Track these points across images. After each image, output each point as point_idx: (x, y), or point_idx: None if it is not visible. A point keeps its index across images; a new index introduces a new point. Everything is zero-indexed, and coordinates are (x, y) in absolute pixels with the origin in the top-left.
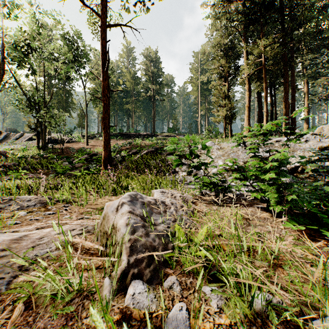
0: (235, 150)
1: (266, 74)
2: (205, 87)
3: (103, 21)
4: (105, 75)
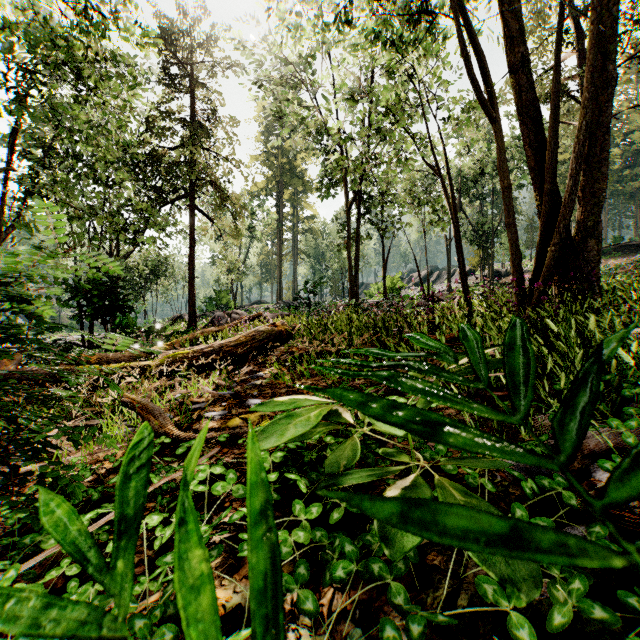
0: None
1: None
2: None
3: None
4: None
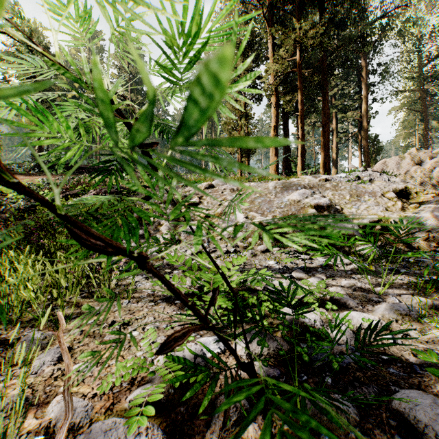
0: (263, 193)
1: (301, 81)
2: None
3: None
4: None
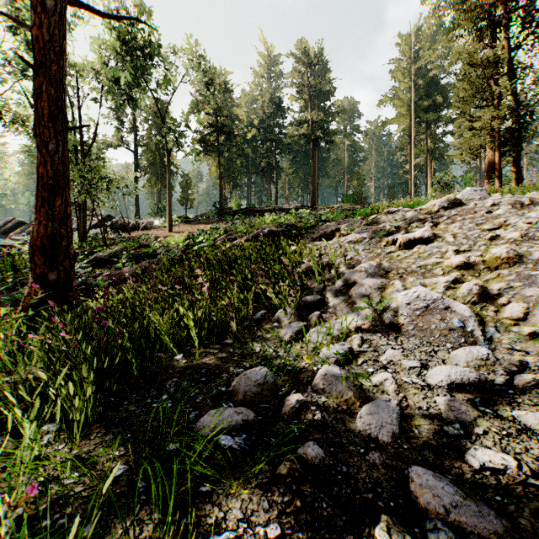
0: None
1: None
2: (426, 102)
3: None
4: None
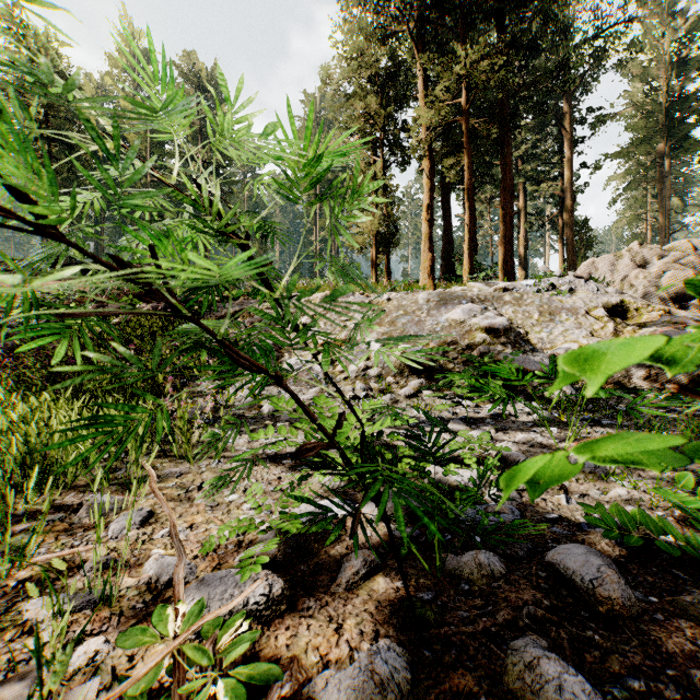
0: (410, 309)
1: (468, 137)
2: (330, 175)
3: None
4: None
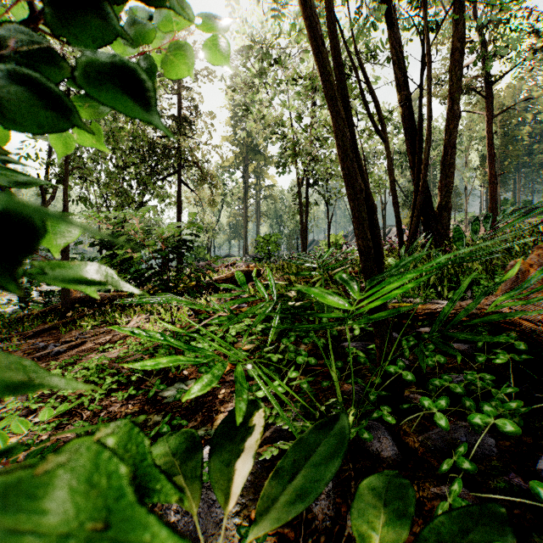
0: None
1: None
2: None
3: (489, 117)
4: (491, 164)
